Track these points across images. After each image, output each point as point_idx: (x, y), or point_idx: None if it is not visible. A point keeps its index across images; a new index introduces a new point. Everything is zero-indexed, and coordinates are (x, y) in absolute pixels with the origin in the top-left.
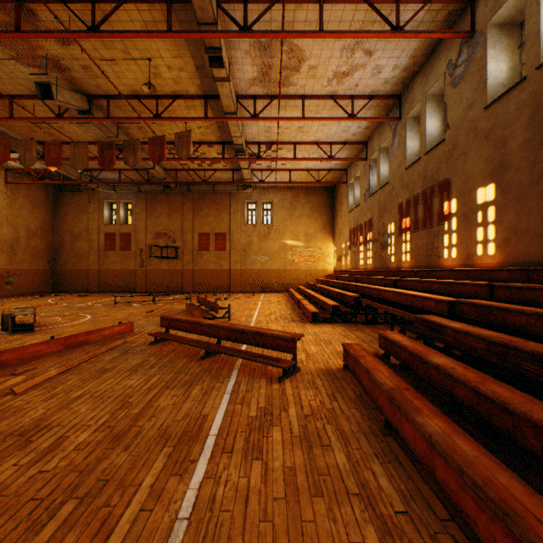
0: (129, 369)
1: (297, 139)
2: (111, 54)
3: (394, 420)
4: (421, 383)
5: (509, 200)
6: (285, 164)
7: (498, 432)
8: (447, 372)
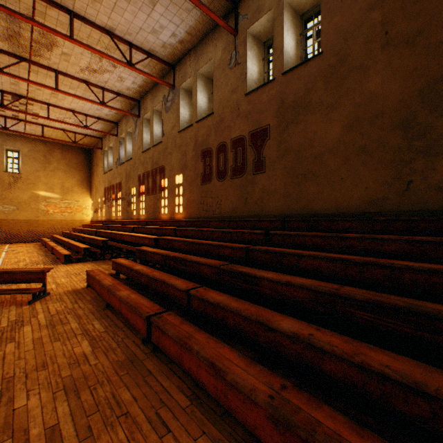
0: None
1: (51, 102)
2: None
3: (110, 300)
4: (135, 285)
5: (188, 185)
6: (37, 118)
7: (162, 295)
8: (139, 271)
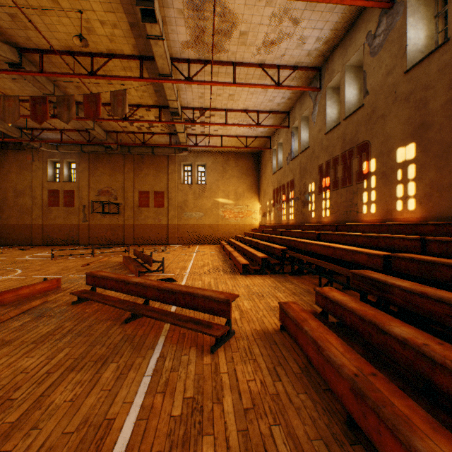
0: (34, 341)
1: (228, 106)
2: (39, 2)
3: (364, 423)
4: (366, 347)
5: (431, 158)
6: (217, 130)
7: None
8: (422, 351)
